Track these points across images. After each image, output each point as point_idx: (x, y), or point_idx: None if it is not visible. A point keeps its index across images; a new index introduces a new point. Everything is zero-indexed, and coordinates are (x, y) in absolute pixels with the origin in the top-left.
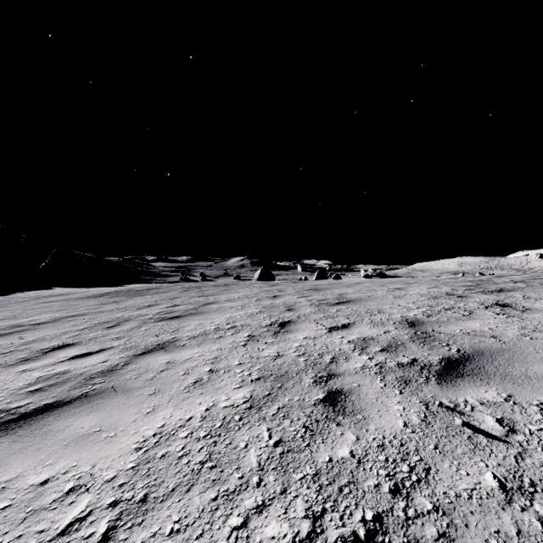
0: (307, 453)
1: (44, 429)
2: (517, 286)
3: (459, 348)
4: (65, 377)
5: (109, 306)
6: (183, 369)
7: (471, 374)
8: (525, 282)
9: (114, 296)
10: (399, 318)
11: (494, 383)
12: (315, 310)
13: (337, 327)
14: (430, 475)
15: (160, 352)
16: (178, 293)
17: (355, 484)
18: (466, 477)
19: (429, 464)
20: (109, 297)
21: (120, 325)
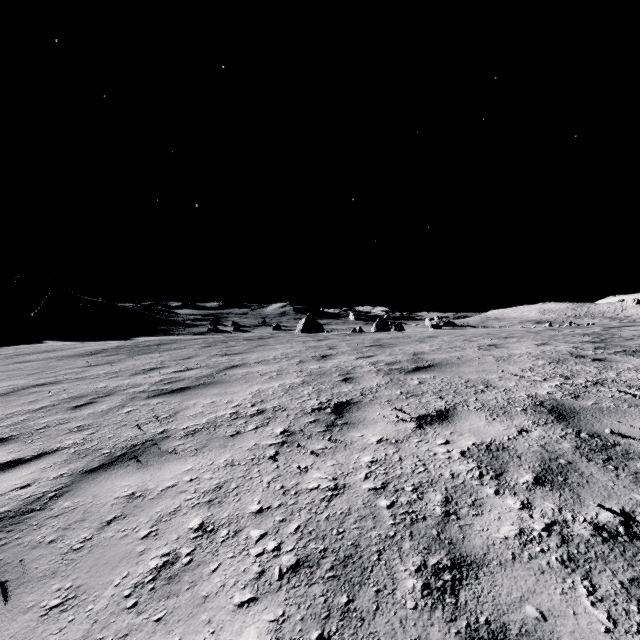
0: None
1: None
2: None
3: None
4: None
5: (97, 369)
6: (151, 519)
7: None
8: None
9: (113, 354)
10: (526, 400)
11: None
12: (385, 382)
13: (429, 416)
14: None
15: (128, 466)
16: (196, 351)
17: None
18: None
19: None
20: (105, 355)
21: (94, 403)
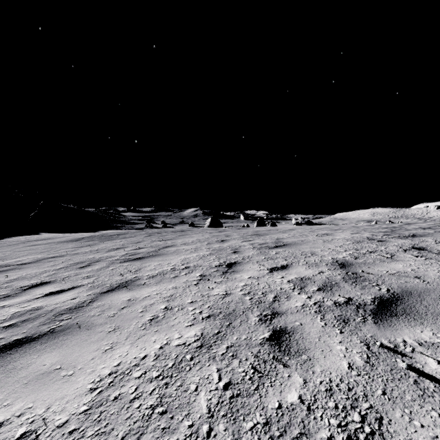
0: (256, 398)
1: (9, 366)
2: (427, 232)
3: (388, 288)
4: (37, 314)
5: (83, 249)
6: (142, 306)
7: (404, 313)
8: (433, 229)
9: (89, 240)
10: (330, 260)
11: (427, 322)
12: (257, 253)
13: (277, 267)
14: (383, 426)
15: (123, 290)
16: (142, 238)
17: (307, 435)
18: (421, 429)
19: (380, 413)
20: (85, 241)
21: (91, 265)
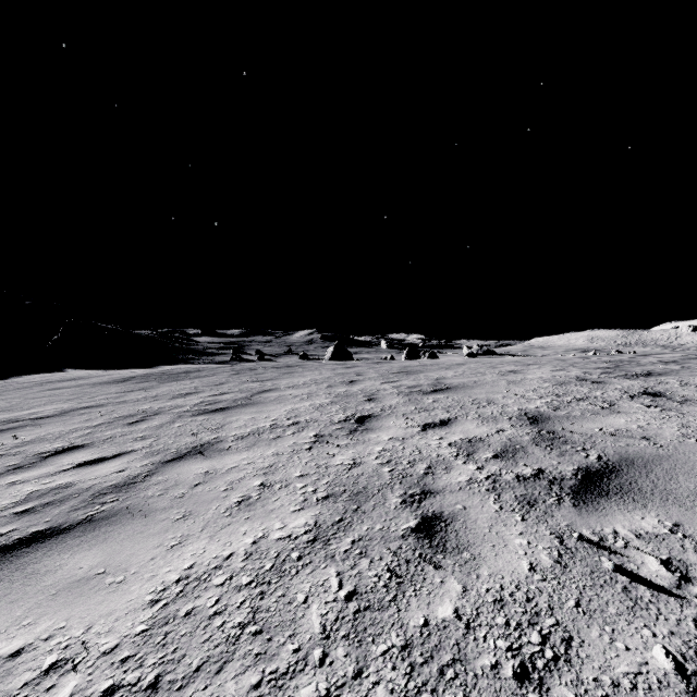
0: (393, 612)
1: (28, 570)
2: (670, 368)
3: (600, 454)
4: (66, 493)
5: (134, 394)
6: (225, 482)
7: (619, 492)
8: (679, 364)
9: (143, 381)
10: (516, 412)
11: (652, 505)
12: (404, 401)
13: (433, 423)
14: (572, 649)
15: (197, 458)
16: (226, 378)
17: (463, 662)
18: (625, 653)
19: (570, 631)
20: (136, 382)
21: (146, 420)
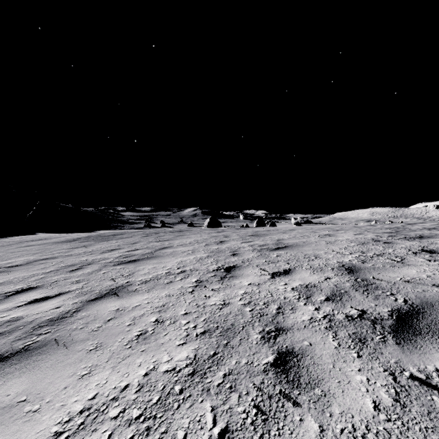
0: None
1: None
2: (434, 233)
3: (405, 298)
4: (15, 325)
5: (78, 250)
6: (130, 318)
7: (429, 331)
8: (438, 230)
9: (85, 241)
10: (336, 264)
11: None
12: (257, 255)
13: (279, 272)
14: None
15: (112, 298)
16: (139, 239)
17: None
18: None
19: None
20: (81, 241)
21: (82, 268)
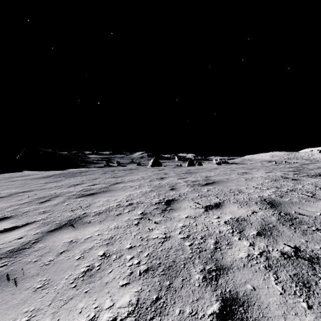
0: None
1: None
2: None
3: None
4: None
5: (50, 184)
6: (80, 251)
7: None
8: None
9: (58, 177)
10: (258, 198)
11: None
12: (191, 190)
13: (211, 205)
14: None
15: (68, 229)
16: (99, 175)
17: None
18: None
19: None
20: (54, 177)
21: (50, 200)
